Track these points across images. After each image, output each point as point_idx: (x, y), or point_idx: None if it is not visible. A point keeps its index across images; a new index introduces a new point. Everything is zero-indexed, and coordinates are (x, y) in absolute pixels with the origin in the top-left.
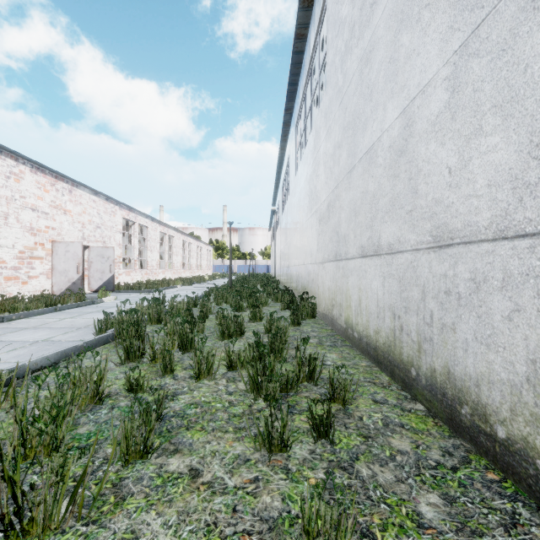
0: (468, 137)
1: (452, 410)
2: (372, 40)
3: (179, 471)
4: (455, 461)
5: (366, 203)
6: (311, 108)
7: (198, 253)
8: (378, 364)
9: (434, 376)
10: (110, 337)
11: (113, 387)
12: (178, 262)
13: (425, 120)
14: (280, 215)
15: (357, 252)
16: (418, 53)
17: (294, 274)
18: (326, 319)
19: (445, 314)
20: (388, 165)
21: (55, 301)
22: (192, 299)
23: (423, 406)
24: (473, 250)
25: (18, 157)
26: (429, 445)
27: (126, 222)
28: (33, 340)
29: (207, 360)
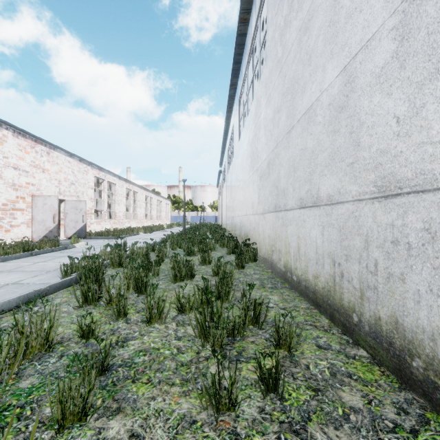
0: (421, 83)
1: (401, 361)
2: (311, 9)
3: (118, 438)
4: (412, 422)
5: (305, 159)
6: (253, 81)
7: (158, 206)
8: (317, 307)
9: (378, 324)
10: (74, 281)
11: (67, 332)
12: (141, 214)
13: (369, 73)
14: (226, 174)
15: (296, 204)
16: (361, 10)
17: (238, 223)
18: (267, 262)
19: (393, 263)
20: (327, 122)
21: (32, 247)
22: (151, 244)
23: (366, 352)
24: (427, 199)
25: (1, 123)
26: (381, 400)
27: (98, 180)
28: (4, 283)
29: (158, 305)
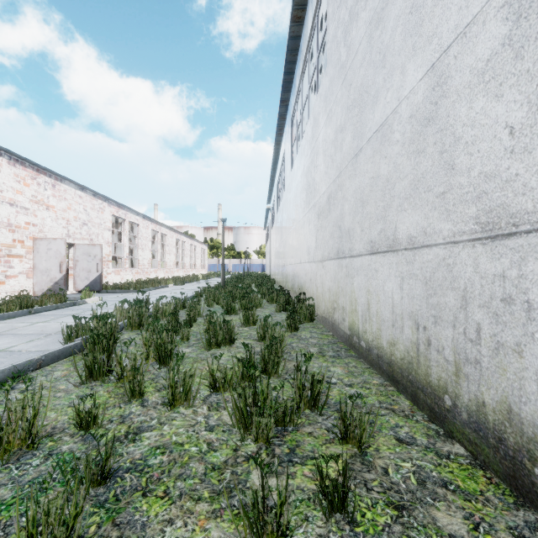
0: None
1: (516, 465)
2: None
3: None
4: None
5: (377, 190)
6: (309, 95)
7: (192, 252)
8: (394, 383)
9: (482, 412)
10: (78, 347)
11: (61, 420)
12: (171, 261)
13: (467, 70)
14: (275, 213)
15: (365, 248)
16: None
17: (290, 273)
18: (326, 323)
19: (504, 329)
20: (408, 140)
21: (32, 303)
22: (181, 300)
23: (463, 448)
24: None
25: None
26: (492, 524)
27: (117, 219)
28: None
29: (185, 382)
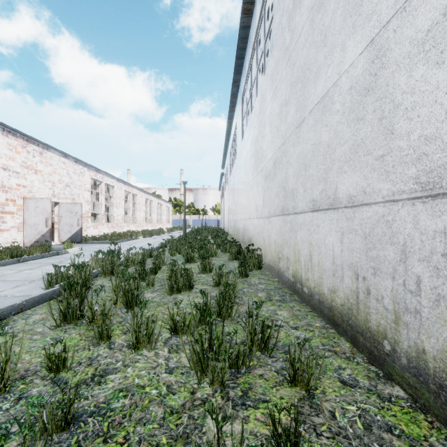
0: None
1: None
2: None
3: None
4: None
5: (319, 155)
6: (257, 76)
7: (159, 209)
8: (334, 326)
9: (422, 359)
10: (57, 293)
11: (34, 362)
12: (141, 217)
13: (407, 42)
14: (228, 176)
15: (307, 206)
16: None
17: (241, 227)
18: (273, 270)
19: (445, 283)
20: (348, 109)
21: (21, 252)
22: (148, 250)
23: (403, 390)
24: None
25: None
26: None
27: (95, 182)
28: None
29: (147, 327)
